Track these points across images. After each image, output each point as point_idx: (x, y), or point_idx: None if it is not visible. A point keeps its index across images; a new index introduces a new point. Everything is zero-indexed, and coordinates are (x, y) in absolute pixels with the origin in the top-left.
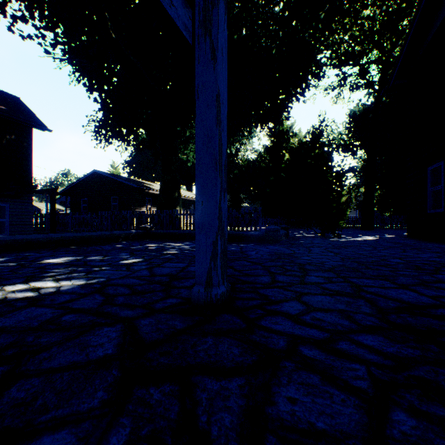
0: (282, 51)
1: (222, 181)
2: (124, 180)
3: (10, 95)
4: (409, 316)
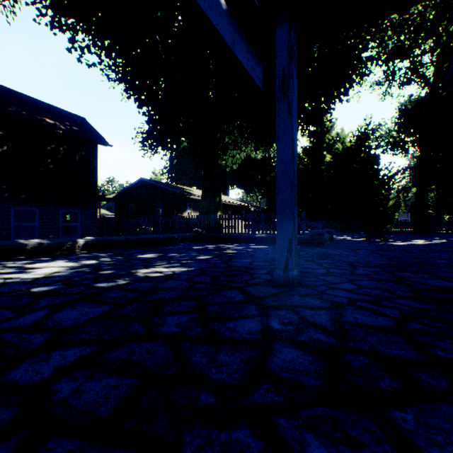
0: (324, 54)
1: (295, 197)
2: (168, 186)
3: (78, 117)
4: (437, 293)
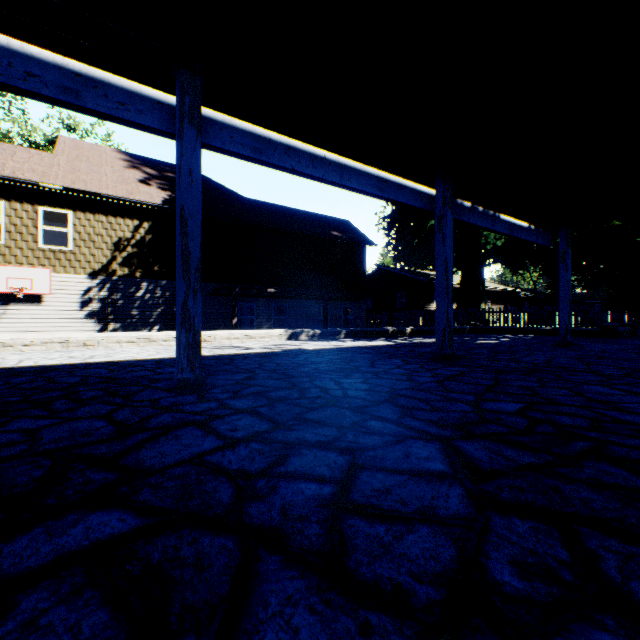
0: None
1: (569, 306)
2: (413, 275)
3: (344, 221)
4: None
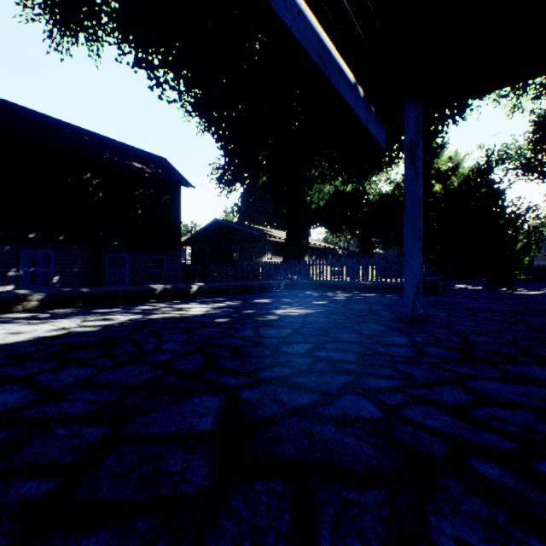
0: None
1: (421, 248)
2: (246, 228)
3: (160, 157)
4: None
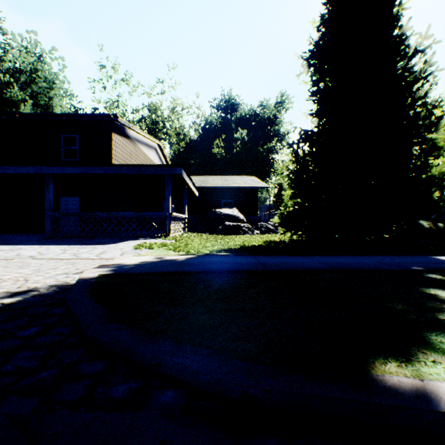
0: None
1: None
2: None
3: None
4: None
